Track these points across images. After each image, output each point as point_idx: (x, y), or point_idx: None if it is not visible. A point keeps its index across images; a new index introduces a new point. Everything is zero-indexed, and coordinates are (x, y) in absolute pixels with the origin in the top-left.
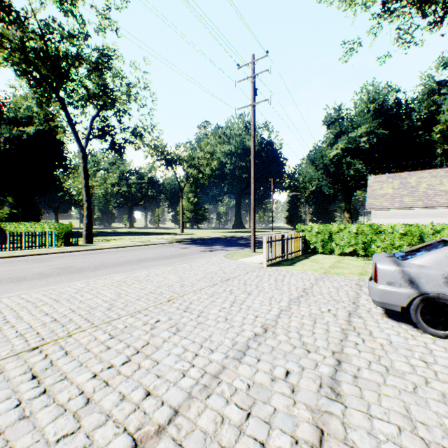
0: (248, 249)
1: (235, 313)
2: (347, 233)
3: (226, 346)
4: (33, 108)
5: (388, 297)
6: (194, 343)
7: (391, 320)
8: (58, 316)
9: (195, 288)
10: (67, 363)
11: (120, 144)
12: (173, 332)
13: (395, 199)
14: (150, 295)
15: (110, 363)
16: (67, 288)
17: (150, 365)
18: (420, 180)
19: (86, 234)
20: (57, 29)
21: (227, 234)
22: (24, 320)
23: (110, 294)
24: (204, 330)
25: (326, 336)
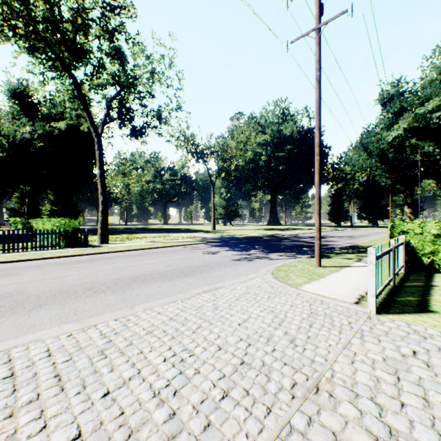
0: (304, 259)
1: None
2: None
3: None
4: (65, 104)
5: None
6: None
7: None
8: None
9: None
10: None
11: (140, 127)
12: None
13: None
14: None
15: None
16: None
17: None
18: None
19: (101, 232)
20: None
21: (263, 232)
22: None
23: None
24: None
25: None
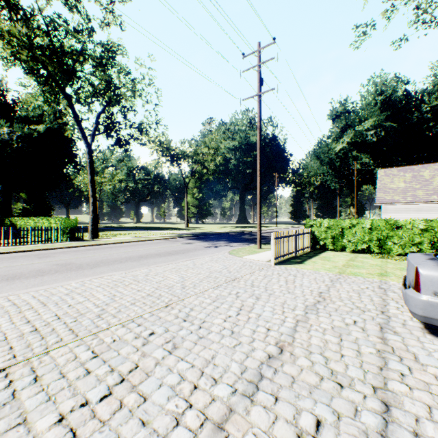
0: (253, 245)
1: (243, 324)
2: (360, 229)
3: (233, 373)
4: (43, 107)
5: (435, 311)
6: (194, 368)
7: (437, 339)
8: (40, 324)
9: (197, 289)
10: (32, 396)
11: (125, 140)
12: (169, 351)
13: (408, 193)
14: (147, 298)
15: (84, 398)
16: (60, 289)
17: (134, 402)
18: (434, 173)
19: (92, 229)
20: (62, 25)
21: (231, 229)
22: (1, 330)
23: (103, 296)
24: (205, 347)
25: (359, 361)
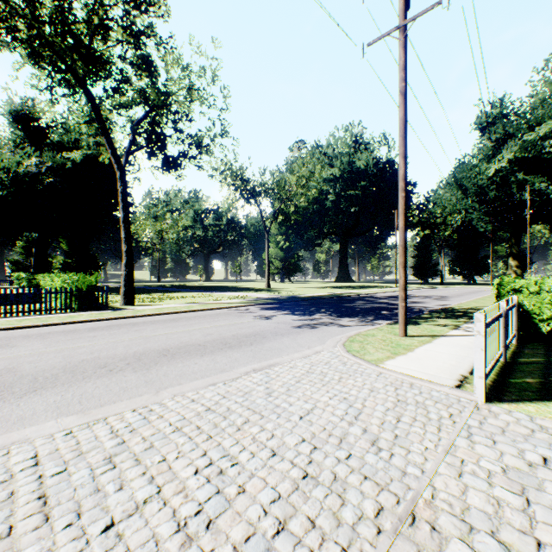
0: (384, 325)
1: None
2: None
3: None
4: (81, 129)
5: None
6: None
7: None
8: None
9: None
10: None
11: (174, 158)
12: None
13: None
14: None
15: None
16: None
17: None
18: None
19: (124, 291)
20: None
21: (331, 291)
22: None
23: None
24: None
25: None
